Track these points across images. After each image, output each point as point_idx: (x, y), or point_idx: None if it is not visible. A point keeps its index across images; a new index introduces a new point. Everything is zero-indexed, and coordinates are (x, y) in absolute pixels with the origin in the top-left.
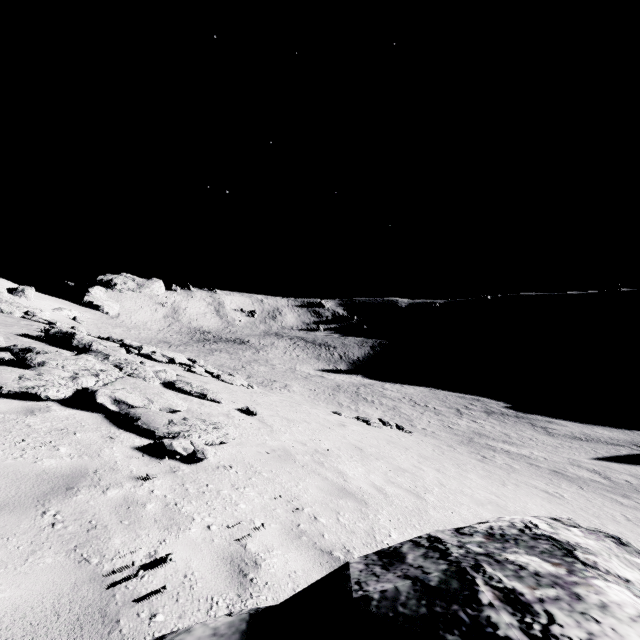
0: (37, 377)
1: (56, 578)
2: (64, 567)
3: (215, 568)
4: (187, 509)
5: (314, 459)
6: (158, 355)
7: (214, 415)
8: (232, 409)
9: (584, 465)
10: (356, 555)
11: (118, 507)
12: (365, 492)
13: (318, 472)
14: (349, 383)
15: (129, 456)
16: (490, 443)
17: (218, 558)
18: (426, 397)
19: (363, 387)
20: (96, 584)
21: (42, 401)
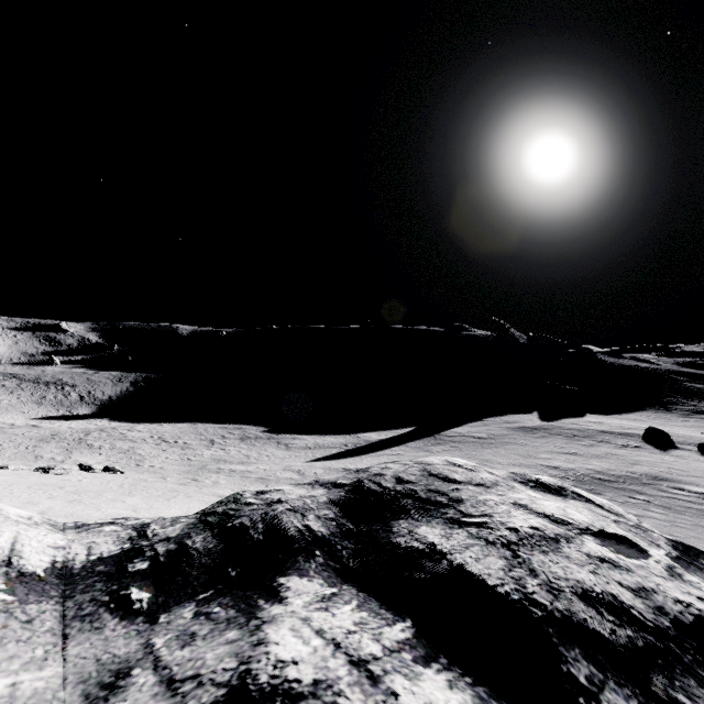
0: None
1: None
2: None
3: None
4: None
5: None
6: None
7: None
8: None
9: (294, 468)
10: None
11: None
12: None
13: None
14: (78, 429)
15: None
16: (223, 467)
17: None
18: (182, 433)
19: (98, 432)
20: None
21: None
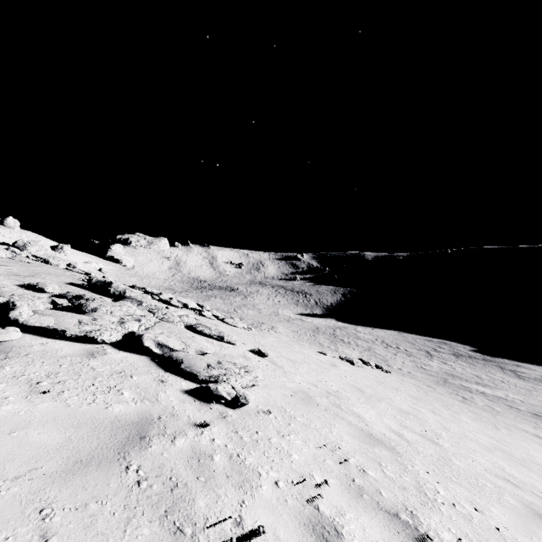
0: (93, 322)
1: None
2: (162, 541)
3: (302, 539)
4: (250, 461)
5: (331, 402)
6: (174, 301)
7: (234, 357)
8: (246, 351)
9: None
10: (421, 518)
11: (190, 460)
12: (389, 438)
13: (341, 416)
14: (326, 326)
15: (182, 400)
16: (464, 384)
17: (300, 525)
18: (396, 340)
19: (339, 329)
20: None
21: (98, 344)
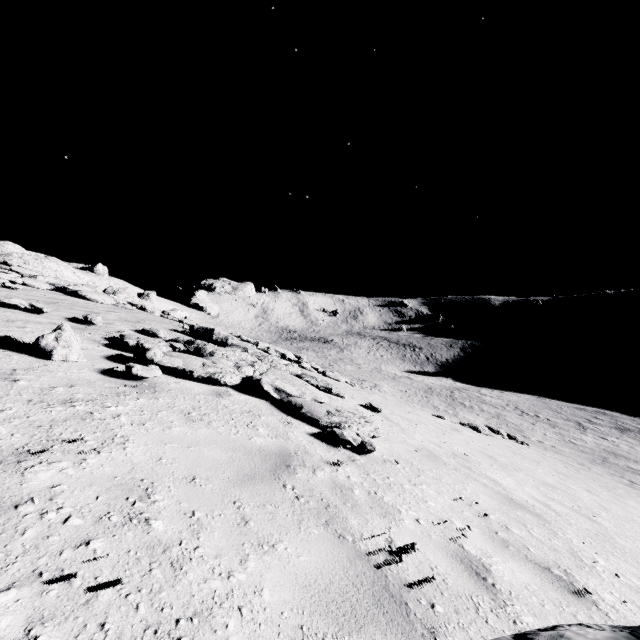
0: (214, 365)
1: (331, 549)
2: (330, 540)
3: (452, 565)
4: (387, 499)
5: (459, 463)
6: (272, 350)
7: (347, 409)
8: (356, 405)
9: None
10: (577, 577)
11: (333, 489)
12: (533, 506)
13: (473, 477)
14: (440, 386)
15: (310, 441)
16: (632, 466)
17: (447, 555)
18: (534, 406)
19: (457, 391)
20: (365, 562)
21: (220, 386)
